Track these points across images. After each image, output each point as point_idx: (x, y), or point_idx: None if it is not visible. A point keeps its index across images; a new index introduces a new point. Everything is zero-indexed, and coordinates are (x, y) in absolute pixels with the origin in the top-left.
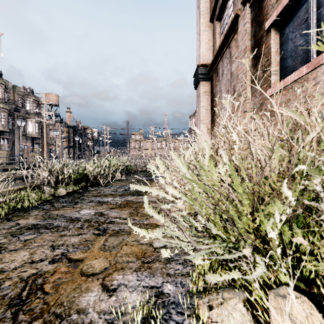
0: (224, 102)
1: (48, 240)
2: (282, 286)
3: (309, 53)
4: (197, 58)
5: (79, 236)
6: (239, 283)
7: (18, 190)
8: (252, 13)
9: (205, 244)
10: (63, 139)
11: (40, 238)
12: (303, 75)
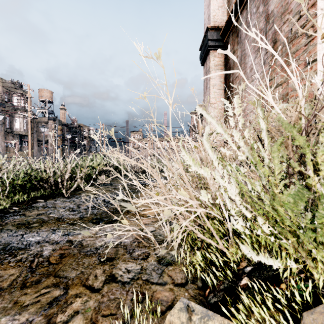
0: None
1: None
2: None
3: None
4: (204, 23)
5: None
6: None
7: None
8: None
9: None
10: (56, 138)
11: None
12: None
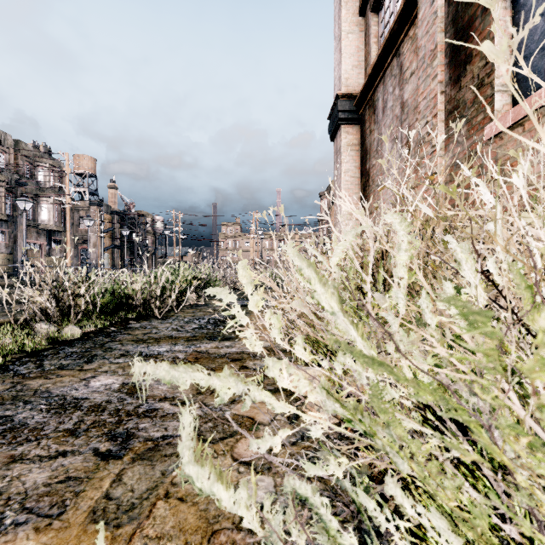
0: (488, 48)
1: None
2: None
3: None
4: (335, 84)
5: (56, 462)
6: None
7: None
8: None
9: None
10: (103, 234)
11: None
12: None
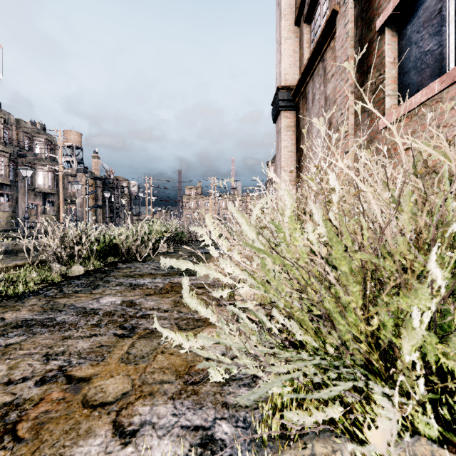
0: (316, 121)
1: (42, 345)
2: (419, 438)
3: (444, 62)
4: (276, 78)
5: (92, 339)
6: (342, 427)
7: (15, 268)
8: (357, 8)
9: (284, 359)
10: (88, 196)
11: (30, 342)
12: (435, 94)
